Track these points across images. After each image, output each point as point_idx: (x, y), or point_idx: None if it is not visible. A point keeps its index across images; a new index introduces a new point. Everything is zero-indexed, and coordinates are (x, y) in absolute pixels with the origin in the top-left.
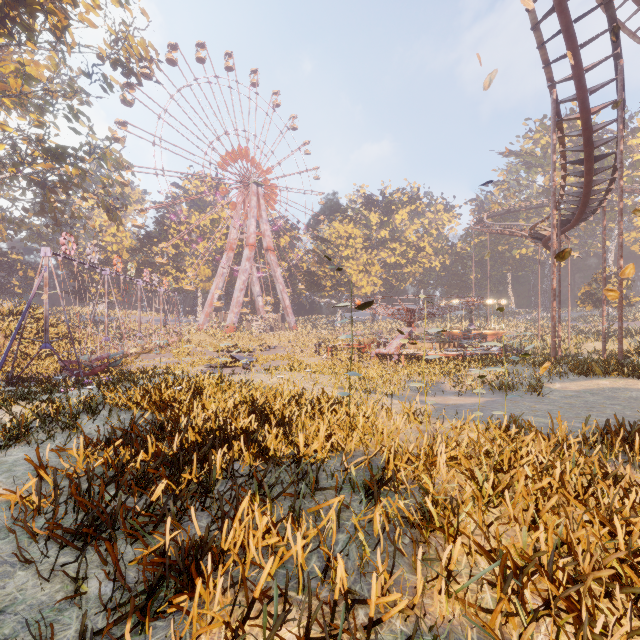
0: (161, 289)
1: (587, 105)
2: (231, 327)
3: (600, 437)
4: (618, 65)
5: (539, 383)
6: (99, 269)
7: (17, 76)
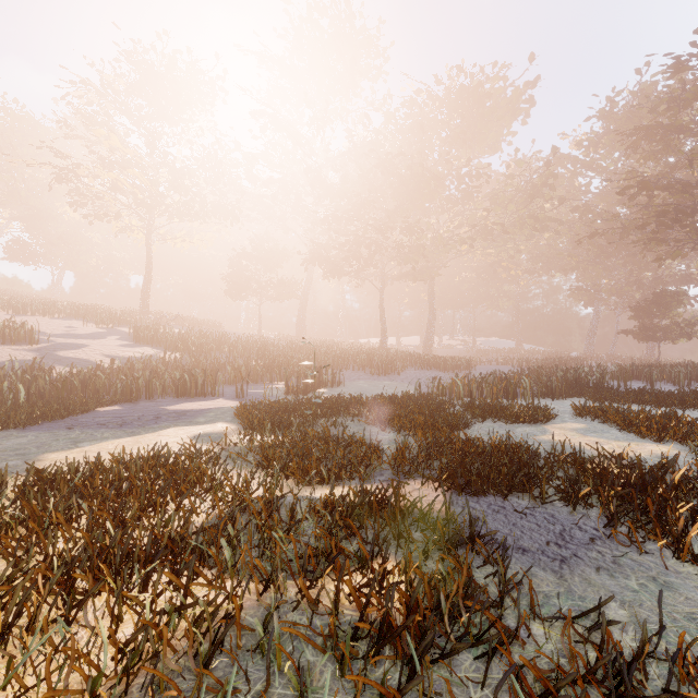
0: None
1: None
2: None
3: None
4: None
5: None
6: None
7: None
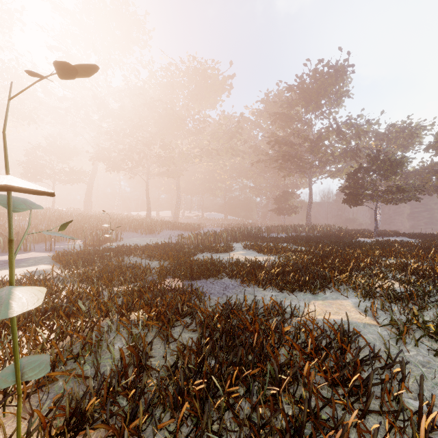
0: None
1: None
2: None
3: None
4: None
5: None
6: None
7: None
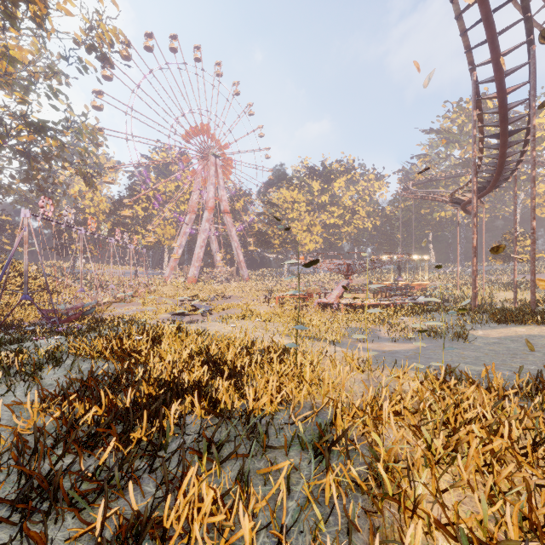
0: (131, 246)
1: (503, 86)
2: (193, 279)
3: (532, 387)
4: (531, 50)
5: (464, 330)
6: (75, 229)
7: (3, 59)
